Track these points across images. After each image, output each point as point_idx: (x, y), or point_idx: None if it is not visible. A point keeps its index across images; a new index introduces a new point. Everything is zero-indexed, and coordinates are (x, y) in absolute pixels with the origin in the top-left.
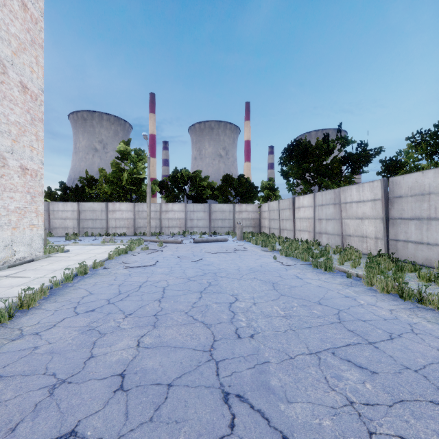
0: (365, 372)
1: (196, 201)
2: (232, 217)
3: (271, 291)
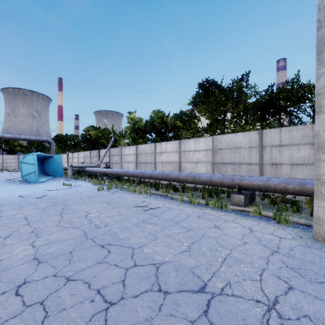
0: None
1: (10, 153)
2: None
3: None
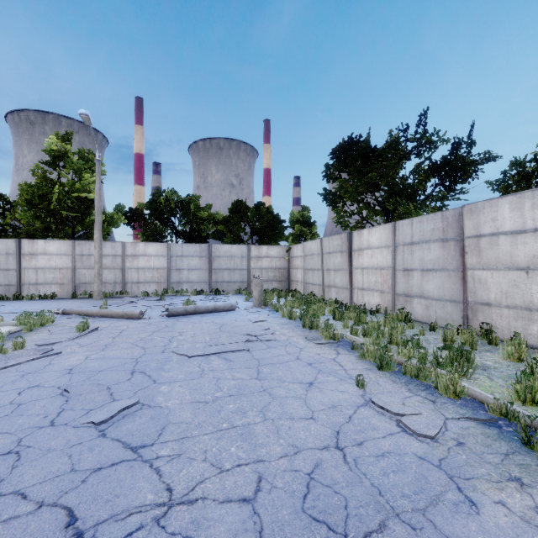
0: None
1: (190, 241)
2: (245, 266)
3: None
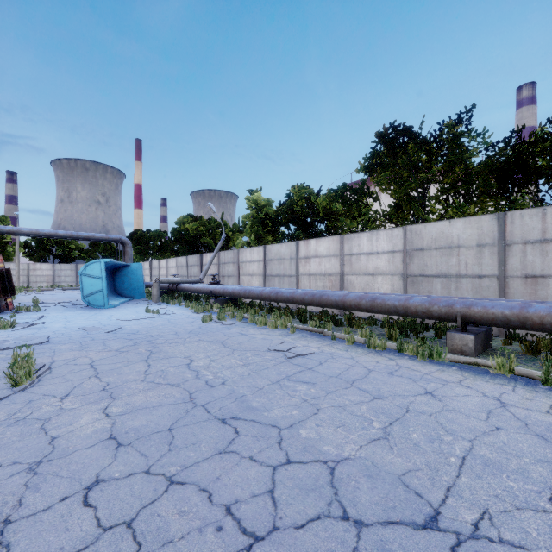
0: None
1: (64, 260)
2: None
3: None
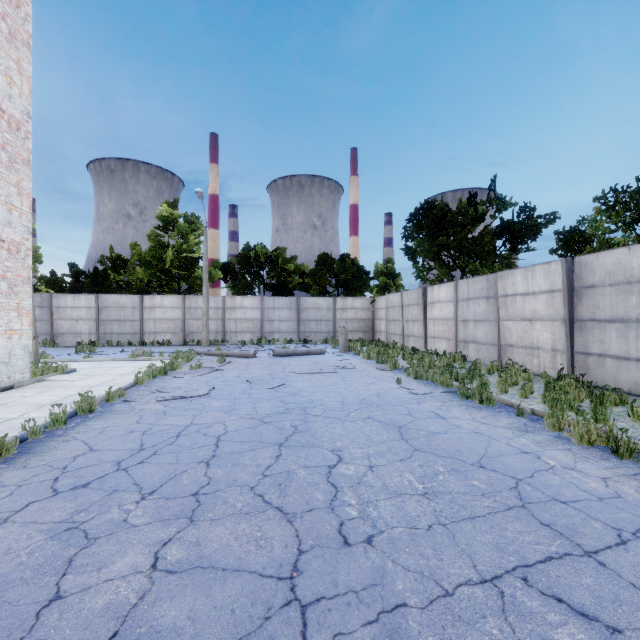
0: (596, 628)
1: (278, 293)
2: (331, 317)
3: (398, 442)
